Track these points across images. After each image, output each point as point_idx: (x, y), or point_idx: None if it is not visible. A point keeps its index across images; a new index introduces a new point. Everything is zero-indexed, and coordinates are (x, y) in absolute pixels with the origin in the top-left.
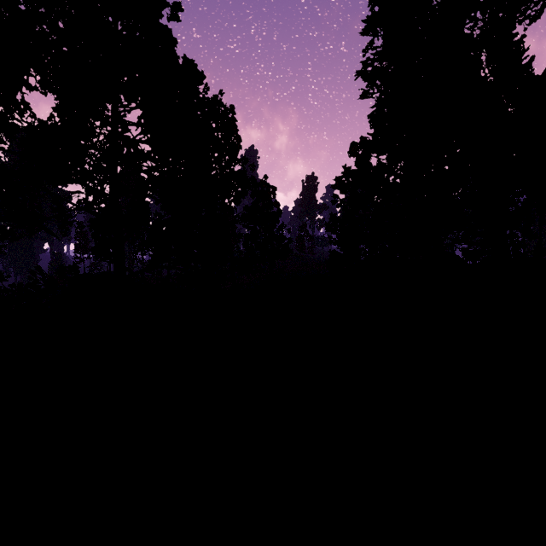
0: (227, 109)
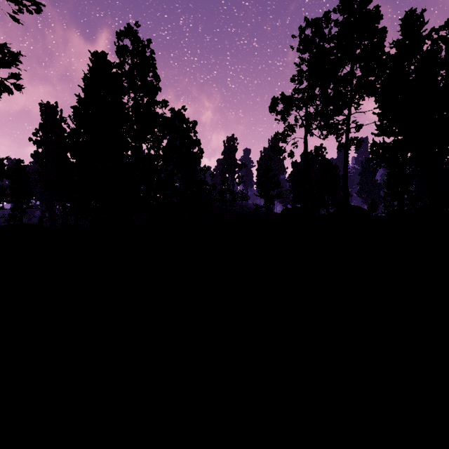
0: (144, 46)
